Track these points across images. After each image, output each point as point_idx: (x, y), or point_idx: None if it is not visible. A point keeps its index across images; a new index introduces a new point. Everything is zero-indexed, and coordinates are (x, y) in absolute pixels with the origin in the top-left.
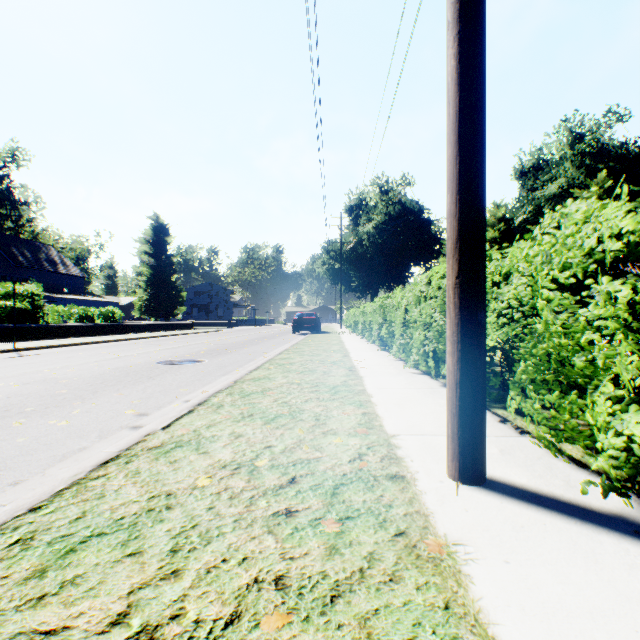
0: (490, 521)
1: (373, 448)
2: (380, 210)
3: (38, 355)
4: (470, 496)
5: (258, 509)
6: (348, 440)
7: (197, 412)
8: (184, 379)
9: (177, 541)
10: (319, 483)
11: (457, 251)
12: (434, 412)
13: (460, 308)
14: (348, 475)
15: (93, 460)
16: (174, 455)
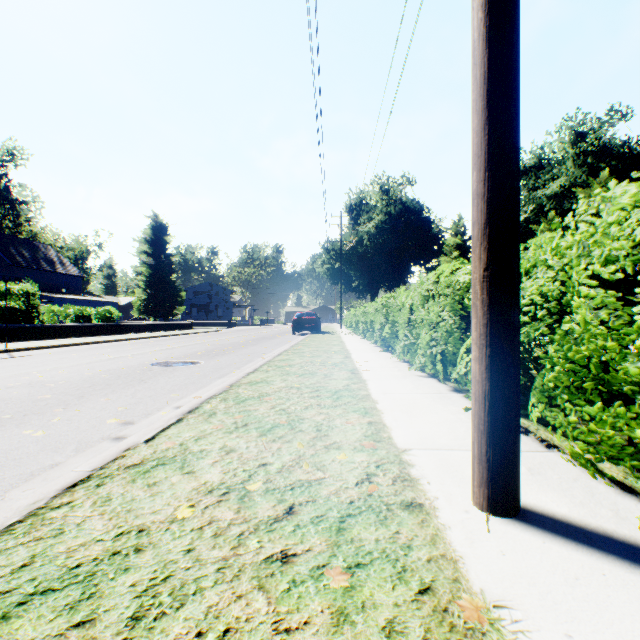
0: (535, 570)
1: (383, 466)
2: (380, 209)
3: (29, 356)
4: (504, 532)
5: (247, 552)
6: (354, 456)
7: (186, 421)
8: (177, 382)
9: (142, 602)
10: (322, 514)
11: (486, 238)
12: (447, 421)
13: (489, 306)
14: (356, 503)
15: (59, 482)
16: (154, 476)
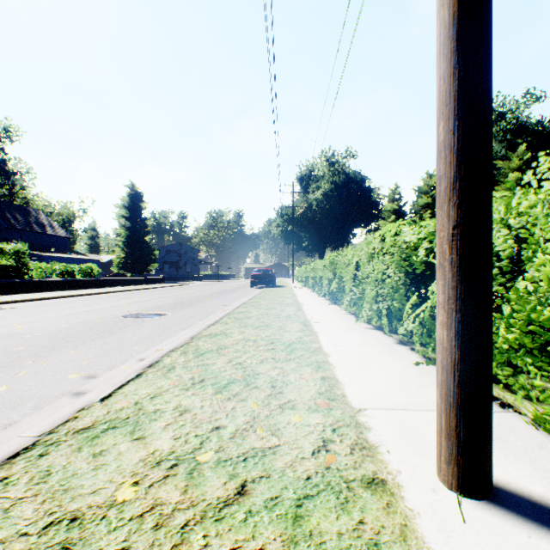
0: None
1: (339, 430)
2: (327, 179)
3: (15, 308)
4: (481, 522)
5: None
6: (309, 418)
7: (145, 376)
8: (144, 334)
9: None
10: (276, 495)
11: (455, 193)
12: (397, 376)
13: (460, 267)
14: (313, 479)
15: (1, 451)
16: (102, 442)
